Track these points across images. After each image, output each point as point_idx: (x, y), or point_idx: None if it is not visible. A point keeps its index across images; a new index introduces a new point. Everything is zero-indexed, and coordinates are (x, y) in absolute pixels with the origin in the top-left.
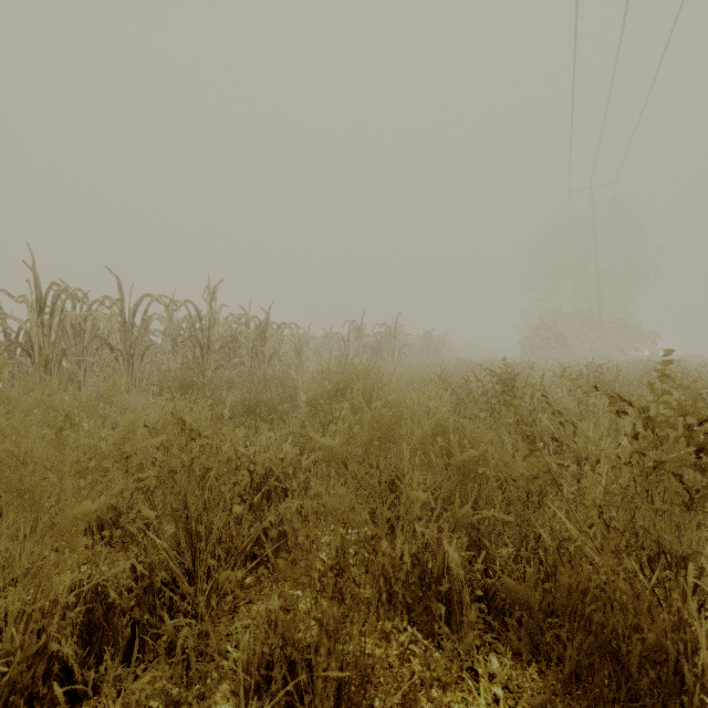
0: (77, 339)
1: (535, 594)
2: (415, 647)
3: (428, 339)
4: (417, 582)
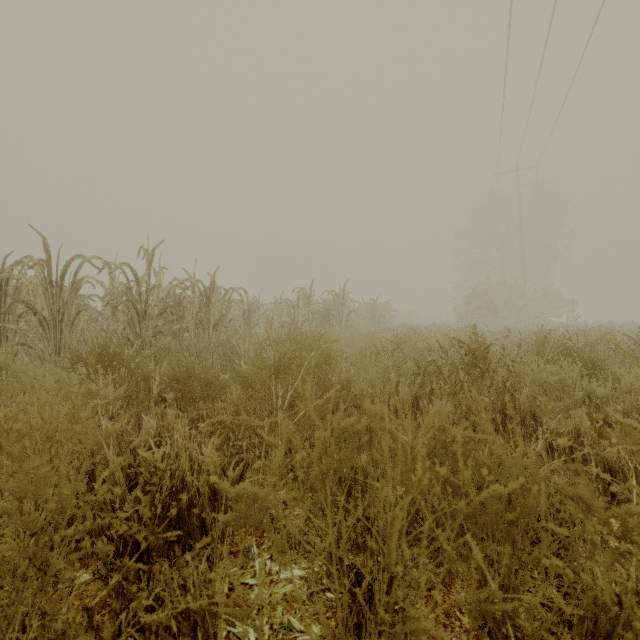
0: None
1: None
2: None
3: (373, 305)
4: None
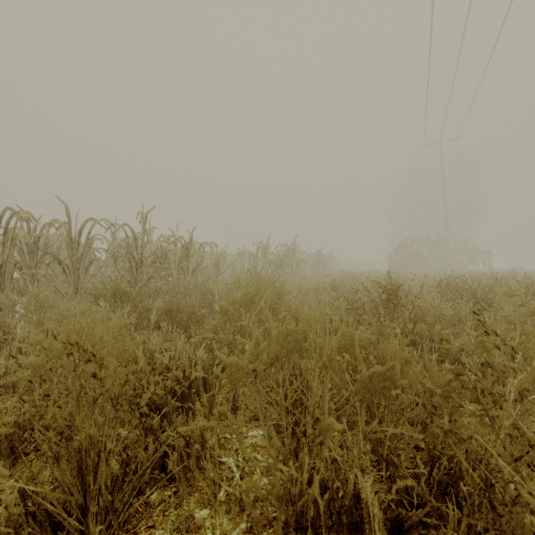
0: (32, 255)
1: (458, 530)
2: None
3: (319, 256)
4: (327, 508)
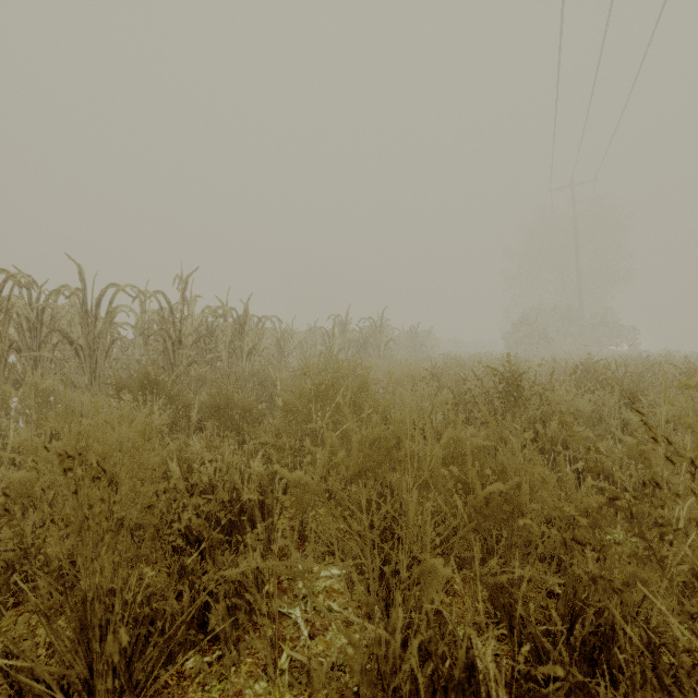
0: (34, 332)
1: None
2: None
3: (414, 333)
4: (429, 682)
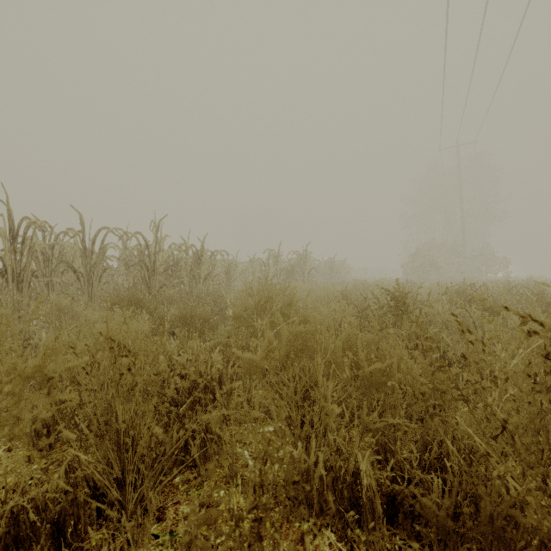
0: (47, 263)
1: (442, 500)
2: (330, 550)
3: (331, 263)
4: (331, 485)
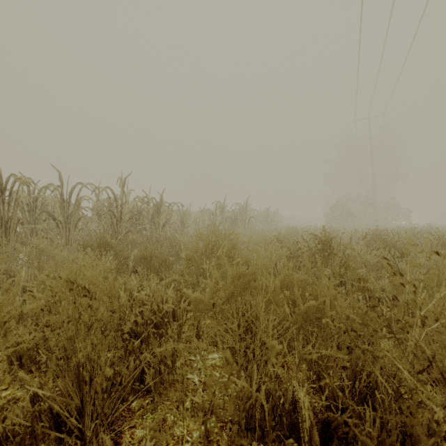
0: (31, 212)
1: (374, 428)
2: None
3: (267, 213)
4: (271, 412)
